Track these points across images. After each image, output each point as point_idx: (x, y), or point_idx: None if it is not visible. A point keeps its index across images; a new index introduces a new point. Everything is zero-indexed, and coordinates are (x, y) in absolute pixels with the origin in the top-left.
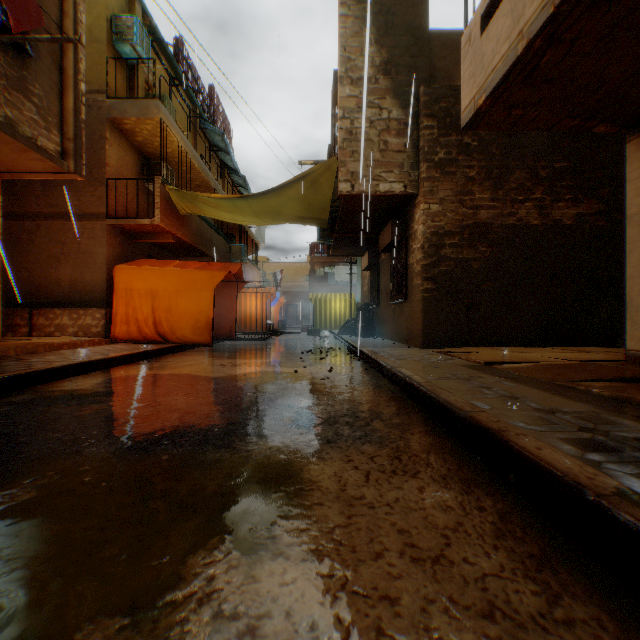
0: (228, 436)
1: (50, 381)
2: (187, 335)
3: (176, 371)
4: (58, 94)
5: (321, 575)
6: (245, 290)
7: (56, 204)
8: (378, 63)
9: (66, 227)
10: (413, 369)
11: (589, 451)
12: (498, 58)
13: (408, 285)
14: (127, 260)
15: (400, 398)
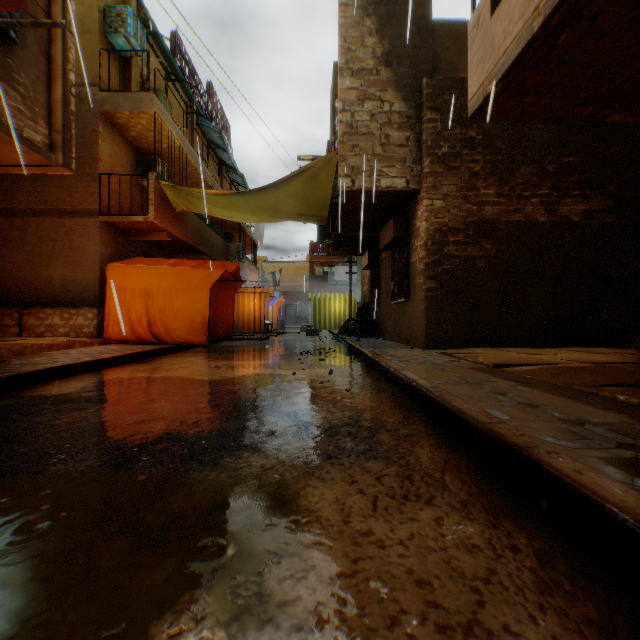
0: (216, 450)
1: (32, 385)
2: (182, 335)
3: (168, 374)
4: (46, 84)
5: None
6: (243, 290)
7: (47, 200)
8: (379, 54)
9: (57, 224)
10: (418, 372)
11: (638, 475)
12: (510, 39)
13: (410, 284)
14: (121, 258)
15: (406, 404)
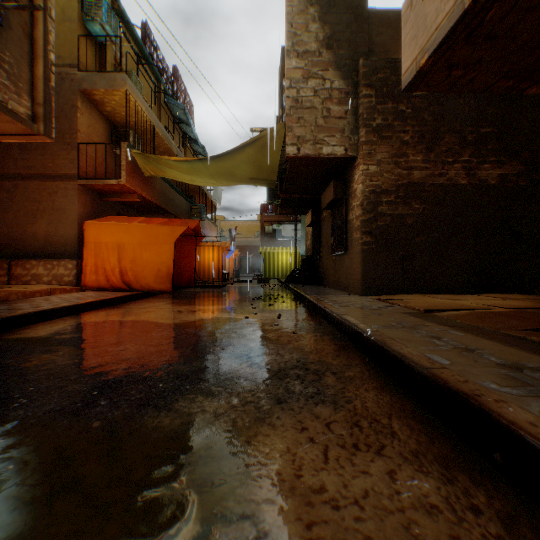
0: (172, 394)
1: (12, 328)
2: (150, 283)
3: (135, 317)
4: (29, 62)
5: None
6: (204, 244)
7: (33, 166)
8: (321, 38)
9: (42, 187)
10: (358, 317)
11: None
12: (442, 16)
13: (348, 239)
14: (97, 217)
15: (348, 346)
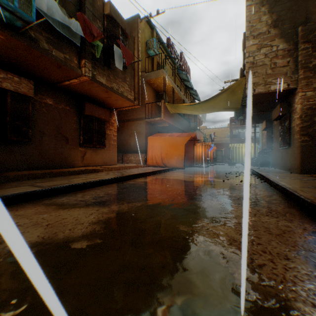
0: (199, 198)
1: (135, 178)
2: (174, 164)
3: (173, 178)
4: (133, 78)
5: (235, 230)
6: (196, 144)
7: (129, 116)
8: (269, 23)
9: (132, 124)
10: (287, 182)
11: None
12: None
13: (290, 138)
14: (151, 134)
15: (277, 194)
